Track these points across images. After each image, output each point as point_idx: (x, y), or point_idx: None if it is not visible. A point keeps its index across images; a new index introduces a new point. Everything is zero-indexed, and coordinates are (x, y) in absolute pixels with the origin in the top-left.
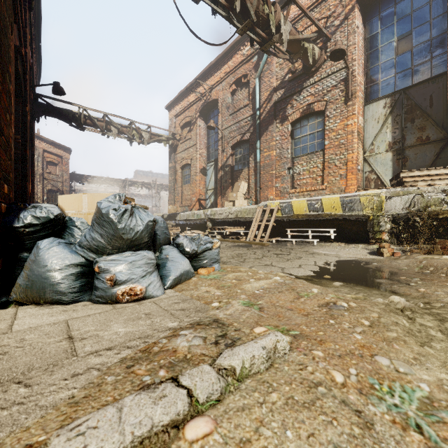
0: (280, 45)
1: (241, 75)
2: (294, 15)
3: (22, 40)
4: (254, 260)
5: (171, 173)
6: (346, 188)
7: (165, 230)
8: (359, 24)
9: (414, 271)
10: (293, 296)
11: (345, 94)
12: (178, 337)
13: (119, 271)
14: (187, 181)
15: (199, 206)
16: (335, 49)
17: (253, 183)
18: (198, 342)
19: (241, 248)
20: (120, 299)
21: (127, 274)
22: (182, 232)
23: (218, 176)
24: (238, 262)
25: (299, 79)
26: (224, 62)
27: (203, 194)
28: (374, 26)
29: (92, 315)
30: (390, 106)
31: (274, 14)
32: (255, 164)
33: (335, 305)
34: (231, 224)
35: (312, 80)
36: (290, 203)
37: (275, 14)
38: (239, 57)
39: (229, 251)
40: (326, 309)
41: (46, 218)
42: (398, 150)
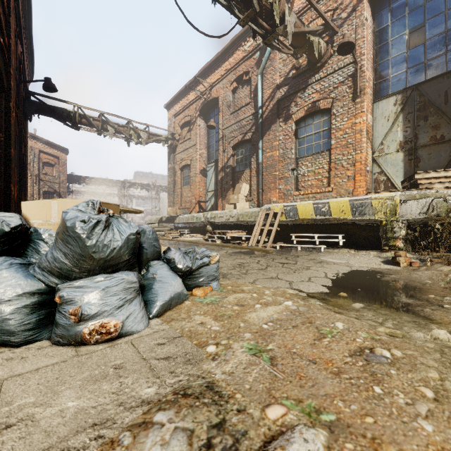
0: (283, 40)
1: (242, 73)
2: (298, 8)
3: (3, 28)
4: (258, 272)
5: (171, 174)
6: (354, 190)
7: (154, 242)
8: (368, 16)
9: (439, 286)
10: (313, 334)
11: (353, 91)
12: (150, 431)
13: (87, 301)
14: (187, 183)
15: (199, 209)
16: (343, 42)
17: (255, 184)
18: (179, 446)
19: (243, 256)
20: (86, 339)
21: (97, 306)
22: (181, 236)
23: (218, 177)
24: (240, 275)
25: (304, 75)
26: (225, 59)
27: (203, 196)
28: (384, 19)
29: (41, 369)
30: (401, 103)
31: (278, 4)
32: (257, 165)
33: (373, 354)
34: (232, 227)
35: (318, 77)
36: (294, 206)
37: (279, 4)
38: (240, 54)
39: (230, 260)
40: (362, 360)
41: None
42: (410, 150)
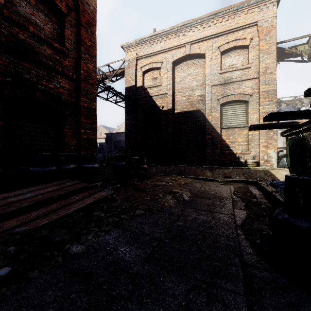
0: None
1: None
2: None
3: None
4: None
5: None
6: None
7: None
8: None
9: None
10: None
11: None
12: None
13: None
14: None
15: None
16: None
17: None
18: None
19: None
20: None
21: None
22: None
23: None
24: None
25: None
26: None
27: None
28: None
29: None
30: None
31: None
32: None
33: None
34: None
35: None
36: None
37: None
38: None
39: None
40: None
41: (283, 154)
42: None
